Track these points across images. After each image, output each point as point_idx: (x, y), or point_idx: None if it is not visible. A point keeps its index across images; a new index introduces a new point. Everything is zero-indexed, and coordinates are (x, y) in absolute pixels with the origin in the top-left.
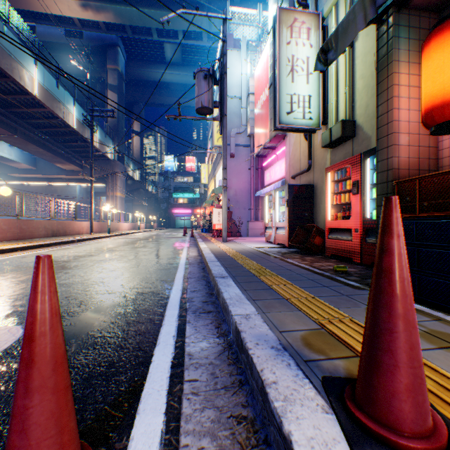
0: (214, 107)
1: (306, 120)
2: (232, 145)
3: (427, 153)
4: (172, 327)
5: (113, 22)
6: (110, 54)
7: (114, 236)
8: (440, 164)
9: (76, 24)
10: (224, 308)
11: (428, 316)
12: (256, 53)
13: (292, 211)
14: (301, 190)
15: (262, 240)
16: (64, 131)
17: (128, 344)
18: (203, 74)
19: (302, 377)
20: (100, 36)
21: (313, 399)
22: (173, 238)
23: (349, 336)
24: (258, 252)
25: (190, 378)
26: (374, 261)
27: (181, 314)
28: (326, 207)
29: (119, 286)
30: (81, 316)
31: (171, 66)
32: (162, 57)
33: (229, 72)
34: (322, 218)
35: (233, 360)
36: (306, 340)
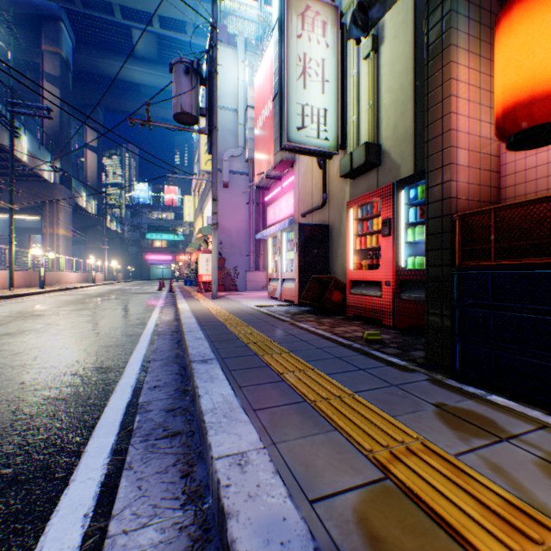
0: (199, 116)
1: (321, 140)
2: (225, 172)
3: (489, 180)
4: (90, 486)
5: None
6: (47, 30)
7: (52, 292)
8: (503, 195)
9: None
10: (201, 430)
11: (527, 421)
12: (257, 55)
13: (303, 259)
14: (314, 232)
15: (265, 296)
16: None
17: None
18: (184, 67)
19: None
20: (32, 1)
21: None
22: (143, 294)
23: (442, 496)
24: (260, 313)
25: None
26: None
27: (118, 446)
28: (348, 252)
29: (15, 386)
30: None
31: (144, 62)
32: (129, 47)
33: (222, 76)
34: (340, 267)
35: None
36: (367, 526)
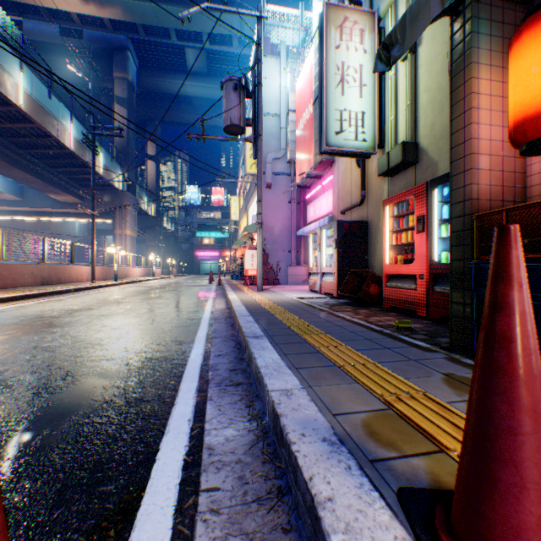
0: (246, 126)
1: (359, 142)
2: (268, 173)
3: (513, 180)
4: (188, 406)
5: (121, 19)
6: (117, 59)
7: (123, 284)
8: (528, 193)
9: (75, 21)
10: (258, 379)
11: None
12: (298, 61)
13: (341, 254)
14: (352, 228)
15: (305, 289)
16: (58, 153)
17: (125, 433)
18: (233, 85)
19: (369, 489)
20: (106, 37)
21: (388, 528)
22: (196, 287)
23: (427, 420)
24: (300, 303)
25: (208, 486)
26: (482, 322)
27: (200, 388)
28: (384, 248)
29: (122, 350)
30: (65, 392)
31: (195, 76)
32: (182, 65)
33: (265, 84)
34: (378, 262)
35: (269, 455)
36: (369, 427)
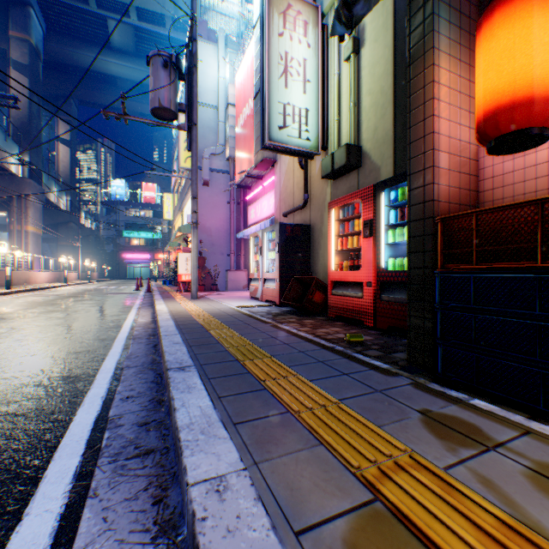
0: (179, 111)
1: (303, 140)
2: (206, 169)
3: (468, 183)
4: (47, 521)
5: None
6: (15, 14)
7: (19, 293)
8: (481, 198)
9: None
10: (177, 448)
11: (510, 426)
12: (238, 52)
13: (284, 259)
14: (296, 232)
15: (246, 296)
16: None
17: None
18: (162, 61)
19: None
20: None
21: None
22: (119, 294)
23: (435, 518)
24: (241, 314)
25: None
26: None
27: (82, 469)
28: (330, 253)
29: None
30: None
31: (120, 54)
32: (105, 38)
33: (202, 71)
34: (321, 267)
35: None
36: None
